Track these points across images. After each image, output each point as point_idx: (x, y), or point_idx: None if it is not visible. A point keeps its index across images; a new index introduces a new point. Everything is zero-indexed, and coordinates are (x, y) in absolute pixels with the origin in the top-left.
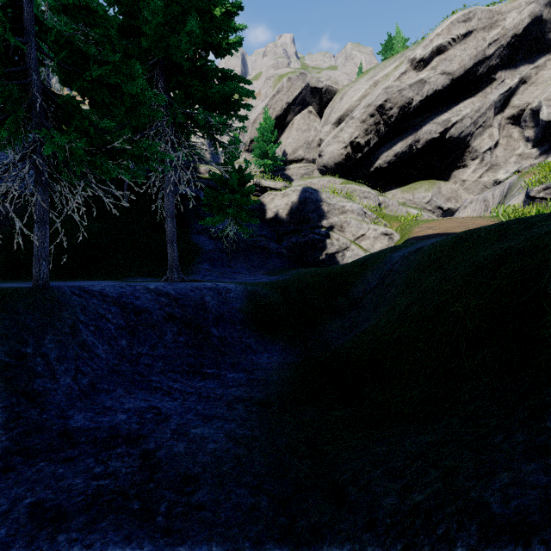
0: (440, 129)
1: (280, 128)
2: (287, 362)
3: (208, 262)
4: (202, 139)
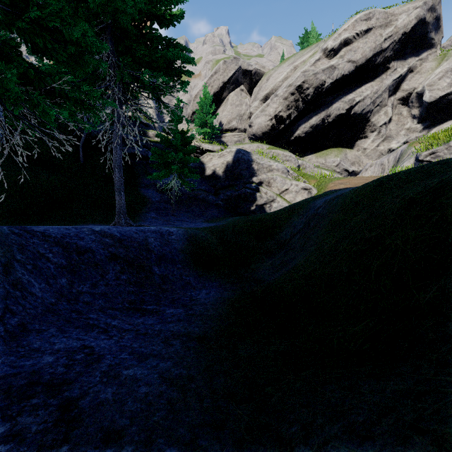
0: (346, 106)
1: (217, 103)
2: (224, 297)
3: (155, 211)
4: (151, 110)
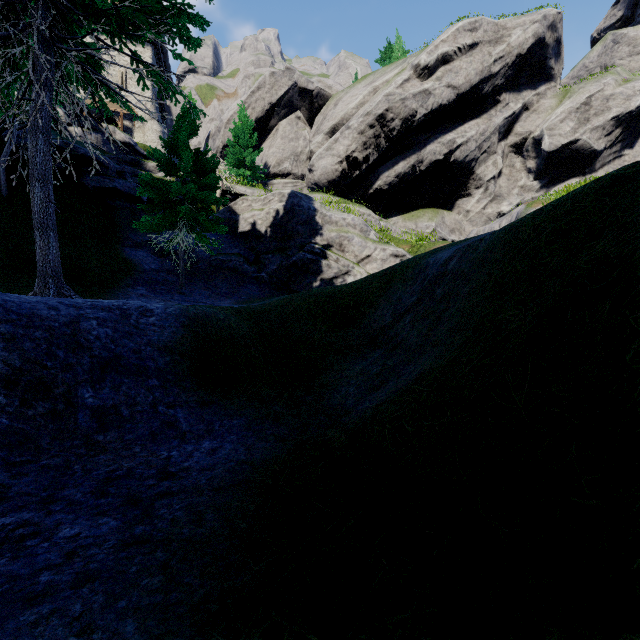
0: (445, 150)
1: (261, 134)
2: (255, 459)
3: (146, 285)
4: (157, 136)
